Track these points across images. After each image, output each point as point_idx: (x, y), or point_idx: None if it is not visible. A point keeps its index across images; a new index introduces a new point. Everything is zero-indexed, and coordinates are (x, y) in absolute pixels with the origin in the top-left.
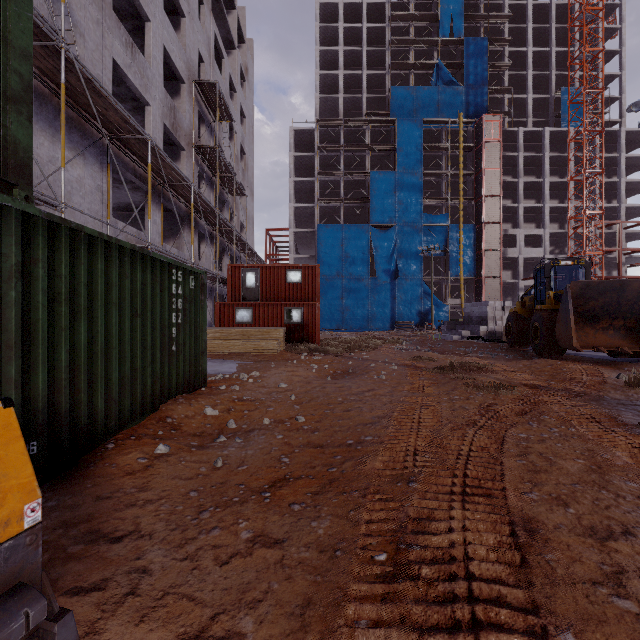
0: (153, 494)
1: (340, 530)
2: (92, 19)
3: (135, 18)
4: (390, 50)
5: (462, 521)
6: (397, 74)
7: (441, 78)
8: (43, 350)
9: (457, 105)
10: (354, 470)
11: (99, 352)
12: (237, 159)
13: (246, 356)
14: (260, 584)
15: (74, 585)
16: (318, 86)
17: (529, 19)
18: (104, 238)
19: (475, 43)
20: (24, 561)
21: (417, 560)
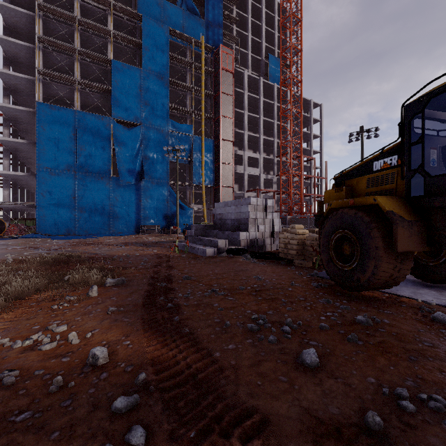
0: None
1: None
2: None
3: None
4: None
5: None
6: None
7: (186, 3)
8: None
9: (199, 34)
10: None
11: None
12: None
13: None
14: None
15: None
16: None
17: None
18: None
19: None
20: None
21: None
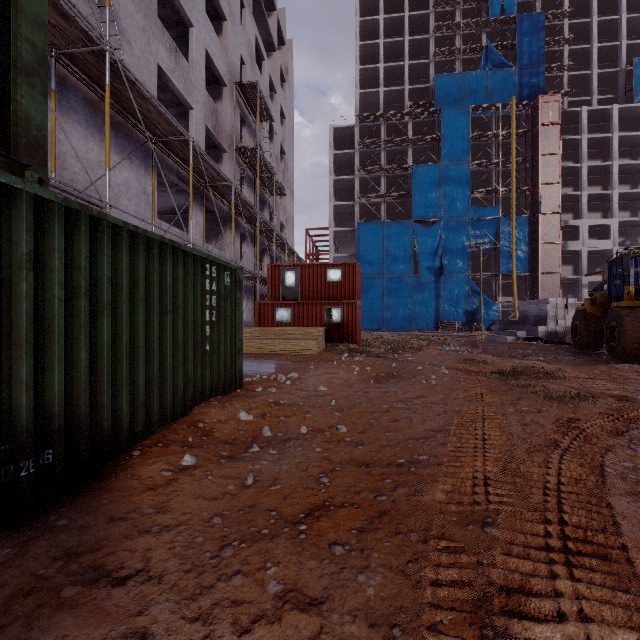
0: (171, 518)
1: (396, 592)
2: (138, 26)
3: (179, 25)
4: (434, 37)
5: (577, 602)
6: (442, 61)
7: (491, 61)
8: (59, 349)
9: (509, 88)
10: (409, 501)
11: (124, 351)
12: (277, 160)
13: (285, 356)
14: None
15: None
16: (358, 82)
17: None
18: (130, 228)
19: (530, 19)
20: None
21: None
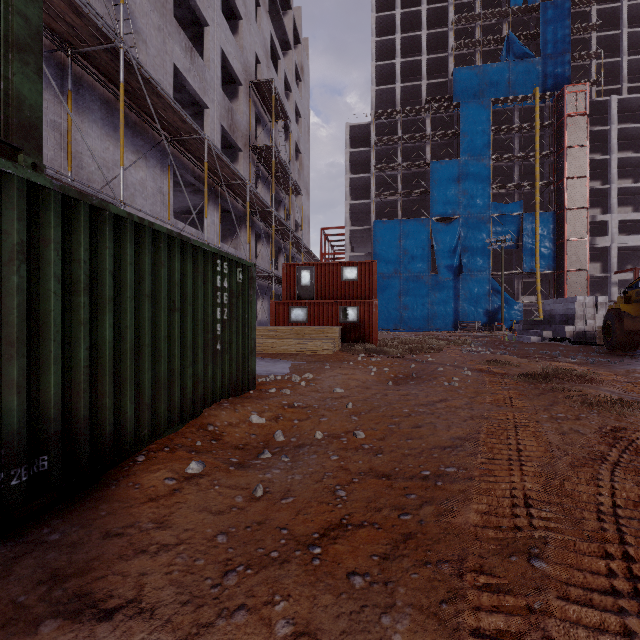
0: (172, 535)
1: None
2: (154, 26)
3: (195, 25)
4: (453, 30)
5: None
6: (461, 54)
7: (512, 52)
8: (56, 347)
9: (532, 79)
10: (438, 523)
11: (128, 350)
12: (293, 159)
13: (300, 356)
14: None
15: None
16: (374, 78)
17: None
18: (134, 220)
19: (554, 7)
20: None
21: None
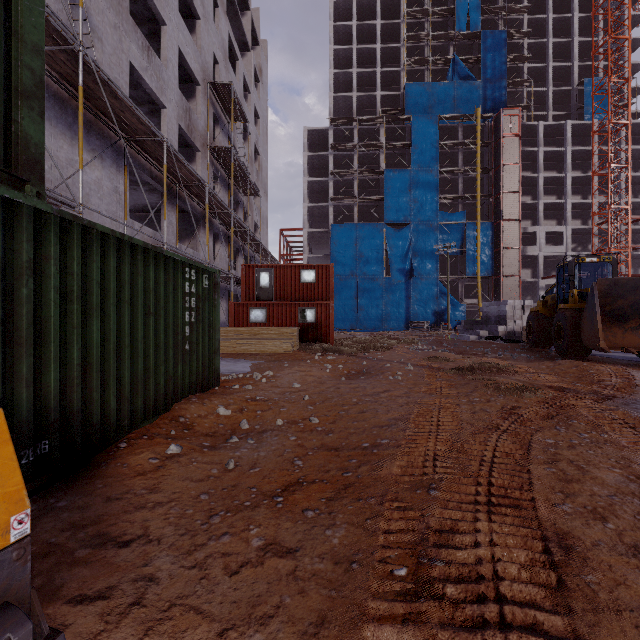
0: (163, 496)
1: (356, 540)
2: (110, 24)
3: (151, 22)
4: (405, 46)
5: (489, 535)
6: (412, 70)
7: (457, 73)
8: (55, 348)
9: (474, 100)
10: (370, 475)
11: (111, 350)
12: (251, 160)
13: (260, 356)
14: (271, 597)
15: (78, 593)
16: (332, 85)
17: (550, 9)
18: (116, 235)
19: (493, 36)
20: (10, 578)
21: (441, 577)
